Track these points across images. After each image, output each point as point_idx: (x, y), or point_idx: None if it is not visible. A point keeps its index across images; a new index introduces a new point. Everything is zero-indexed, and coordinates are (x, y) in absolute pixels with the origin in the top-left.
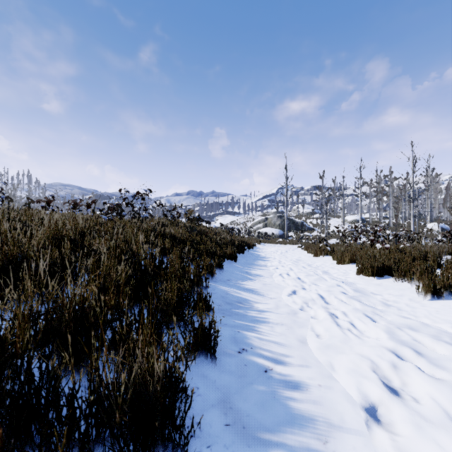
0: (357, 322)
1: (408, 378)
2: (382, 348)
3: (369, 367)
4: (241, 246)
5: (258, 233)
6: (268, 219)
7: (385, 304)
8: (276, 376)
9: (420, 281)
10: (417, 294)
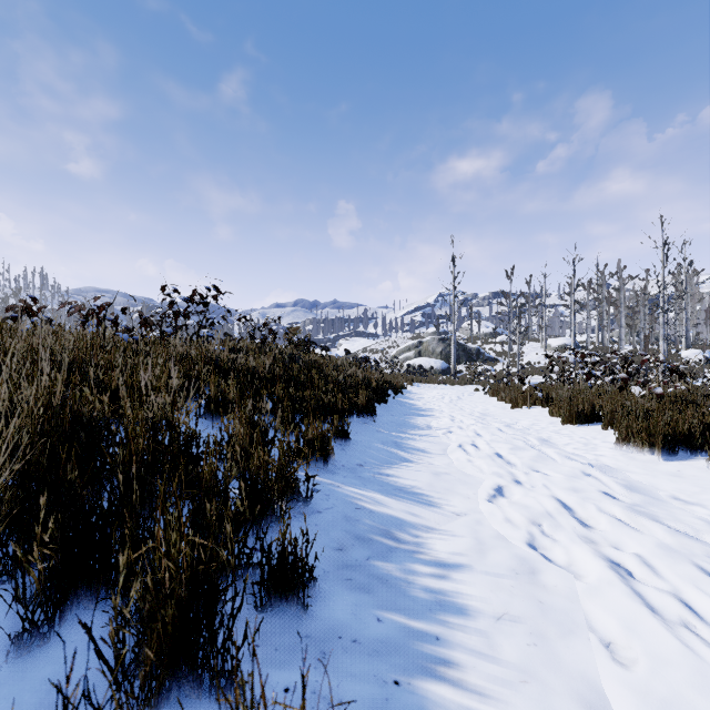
0: None
1: None
2: None
3: None
4: (382, 389)
5: (408, 366)
6: (422, 343)
7: None
8: None
9: None
10: None
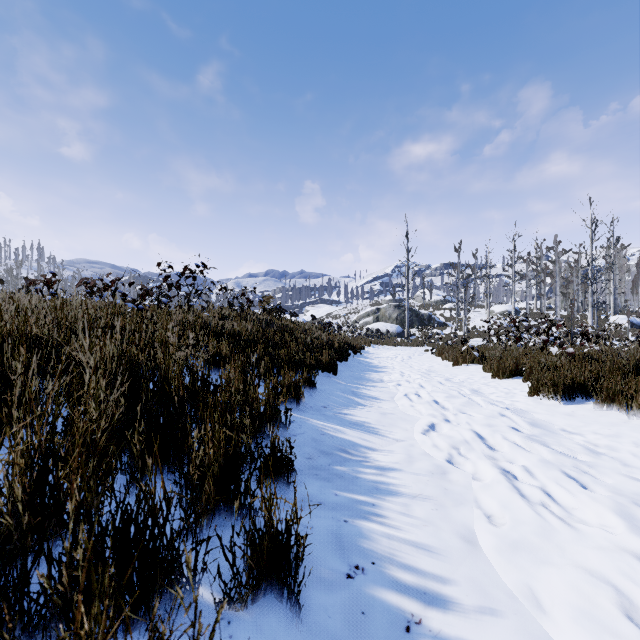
0: (562, 494)
1: None
2: (634, 561)
3: (626, 617)
4: (343, 349)
5: (367, 330)
6: (380, 310)
7: (595, 452)
8: None
9: None
10: None
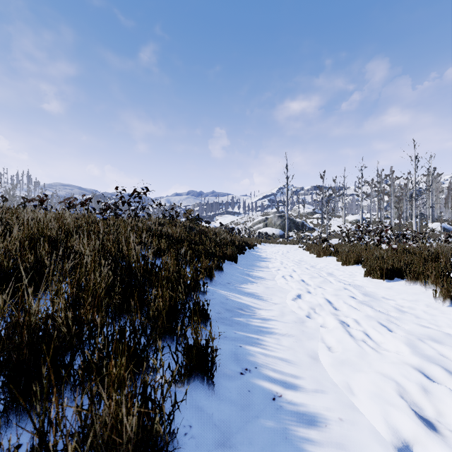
0: (374, 333)
1: (448, 410)
2: (408, 367)
3: (397, 393)
4: (241, 246)
5: (259, 233)
6: (268, 219)
7: (400, 310)
8: (286, 405)
9: (438, 285)
10: (433, 300)
